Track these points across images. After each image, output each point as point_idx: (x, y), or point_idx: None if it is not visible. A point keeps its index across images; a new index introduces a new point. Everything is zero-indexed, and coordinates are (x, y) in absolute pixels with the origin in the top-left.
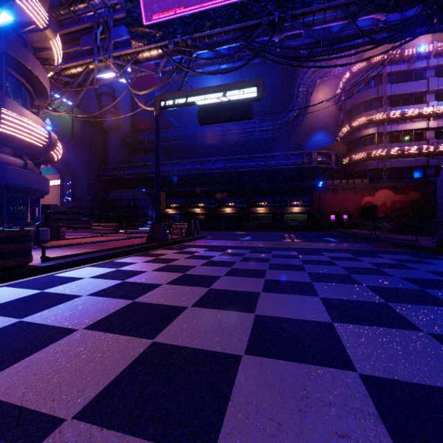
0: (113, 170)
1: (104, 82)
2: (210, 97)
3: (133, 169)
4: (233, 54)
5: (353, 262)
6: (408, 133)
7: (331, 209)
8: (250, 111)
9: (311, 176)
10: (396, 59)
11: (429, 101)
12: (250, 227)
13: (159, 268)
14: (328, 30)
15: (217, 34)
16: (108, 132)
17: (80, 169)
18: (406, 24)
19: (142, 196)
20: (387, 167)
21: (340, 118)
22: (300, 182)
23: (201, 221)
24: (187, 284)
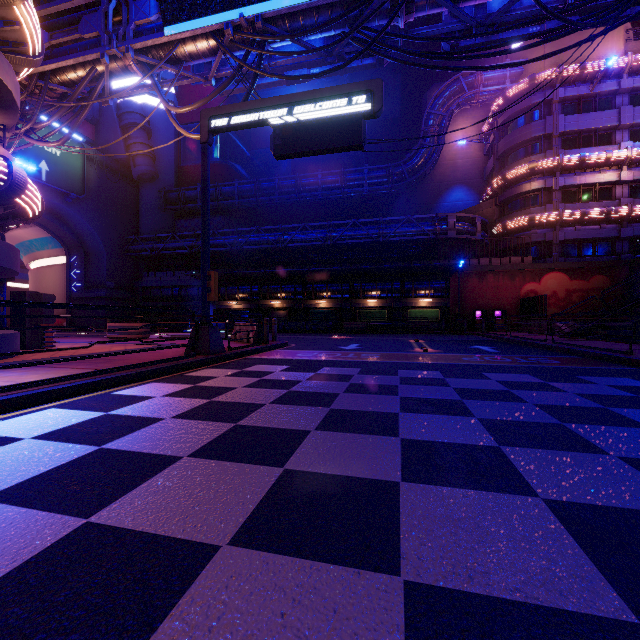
0: (147, 242)
1: (121, 92)
2: (292, 112)
3: (178, 241)
4: (331, 45)
5: (550, 394)
6: (589, 189)
7: (477, 301)
8: (359, 134)
9: (446, 253)
10: (573, 79)
11: (621, 141)
12: (356, 328)
13: (190, 411)
14: (484, 9)
15: (305, 13)
16: (140, 185)
17: (96, 240)
18: (610, 2)
19: (192, 282)
20: (559, 238)
21: (489, 167)
22: (430, 261)
23: (282, 320)
24: (235, 457)
